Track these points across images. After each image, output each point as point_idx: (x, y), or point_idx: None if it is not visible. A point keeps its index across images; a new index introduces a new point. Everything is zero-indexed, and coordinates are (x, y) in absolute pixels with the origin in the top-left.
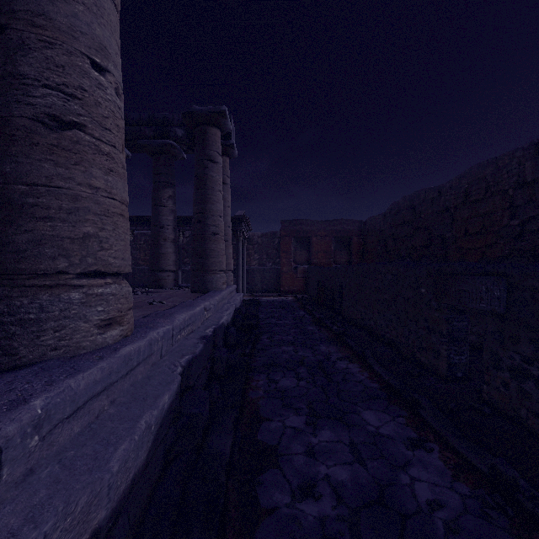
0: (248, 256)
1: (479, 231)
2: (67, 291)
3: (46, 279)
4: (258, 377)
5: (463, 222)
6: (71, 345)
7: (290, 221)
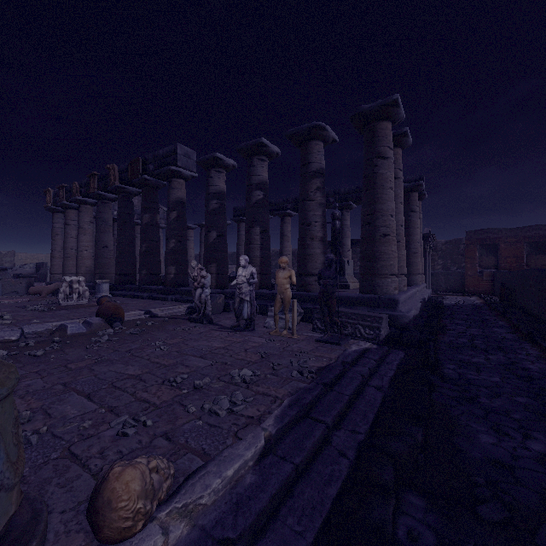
0: (432, 261)
1: None
2: (398, 278)
3: (395, 275)
4: (445, 320)
5: None
6: (399, 289)
7: (474, 231)
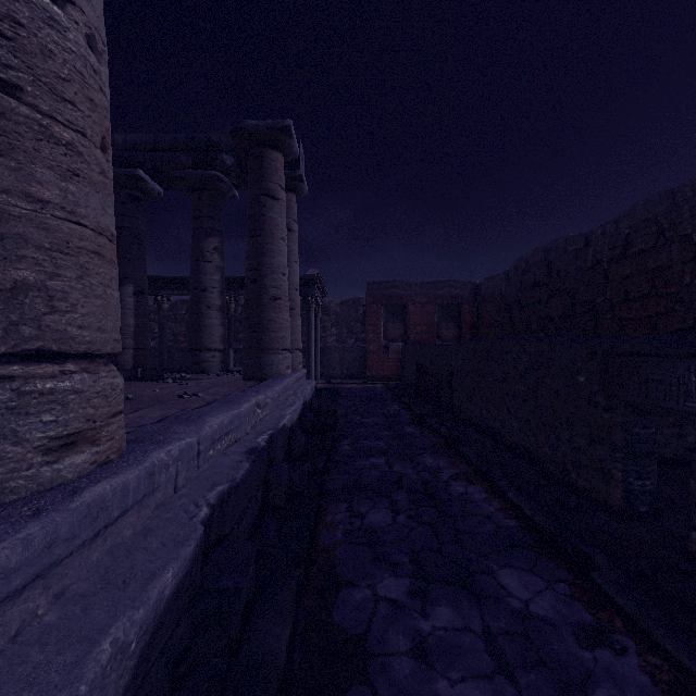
0: (324, 330)
1: (647, 293)
2: None
3: None
4: (336, 508)
5: (622, 282)
6: None
7: (379, 284)
